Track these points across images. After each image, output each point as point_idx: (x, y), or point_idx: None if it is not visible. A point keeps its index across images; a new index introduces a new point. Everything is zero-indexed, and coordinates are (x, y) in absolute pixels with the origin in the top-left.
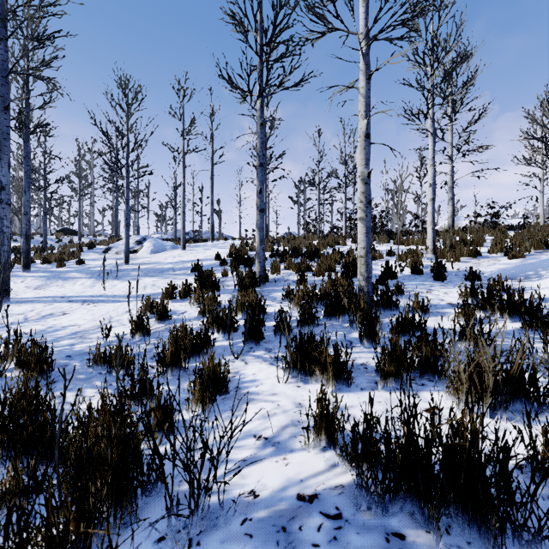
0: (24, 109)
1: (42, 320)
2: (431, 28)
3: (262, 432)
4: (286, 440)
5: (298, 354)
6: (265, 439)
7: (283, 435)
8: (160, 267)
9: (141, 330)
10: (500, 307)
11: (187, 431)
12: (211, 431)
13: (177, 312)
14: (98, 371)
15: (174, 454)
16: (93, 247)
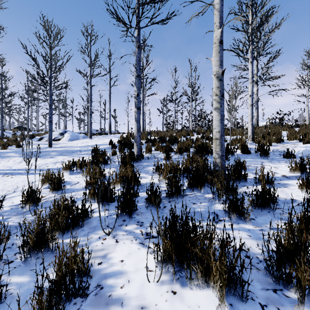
0: None
1: None
2: None
3: None
4: None
5: (172, 245)
6: None
7: None
8: (72, 149)
9: (32, 201)
10: None
11: None
12: None
13: (71, 183)
14: None
15: None
16: (33, 137)
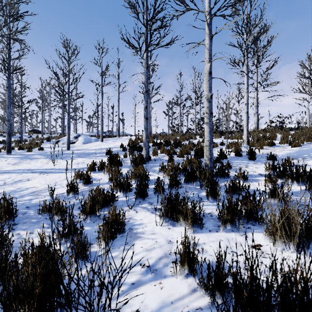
0: (7, 59)
1: (14, 184)
2: (246, 12)
3: (146, 262)
4: (161, 268)
5: (169, 207)
6: (147, 267)
7: (159, 264)
8: (88, 152)
9: (73, 190)
10: (291, 176)
11: (88, 274)
12: (112, 260)
13: (96, 179)
14: (44, 216)
15: (78, 291)
16: (49, 140)
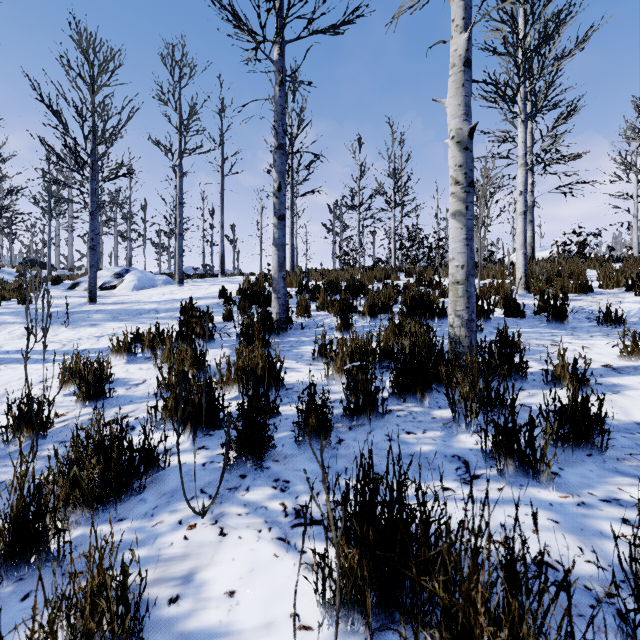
0: None
1: None
2: None
3: None
4: None
5: (364, 560)
6: None
7: None
8: (139, 307)
9: (30, 426)
10: None
11: None
12: None
13: (129, 382)
14: None
15: None
16: (58, 282)
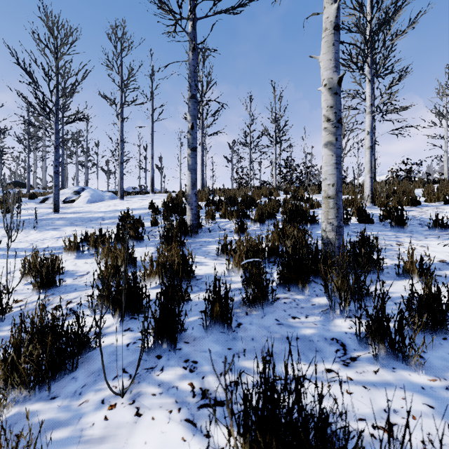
0: None
1: None
2: None
3: None
4: None
5: None
6: None
7: None
8: (90, 216)
9: None
10: None
11: None
12: None
13: (76, 274)
14: None
15: None
16: (34, 197)
